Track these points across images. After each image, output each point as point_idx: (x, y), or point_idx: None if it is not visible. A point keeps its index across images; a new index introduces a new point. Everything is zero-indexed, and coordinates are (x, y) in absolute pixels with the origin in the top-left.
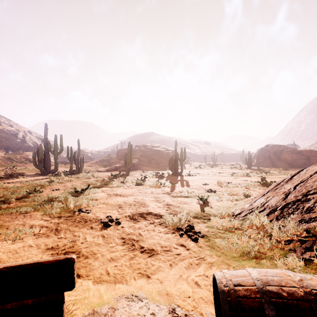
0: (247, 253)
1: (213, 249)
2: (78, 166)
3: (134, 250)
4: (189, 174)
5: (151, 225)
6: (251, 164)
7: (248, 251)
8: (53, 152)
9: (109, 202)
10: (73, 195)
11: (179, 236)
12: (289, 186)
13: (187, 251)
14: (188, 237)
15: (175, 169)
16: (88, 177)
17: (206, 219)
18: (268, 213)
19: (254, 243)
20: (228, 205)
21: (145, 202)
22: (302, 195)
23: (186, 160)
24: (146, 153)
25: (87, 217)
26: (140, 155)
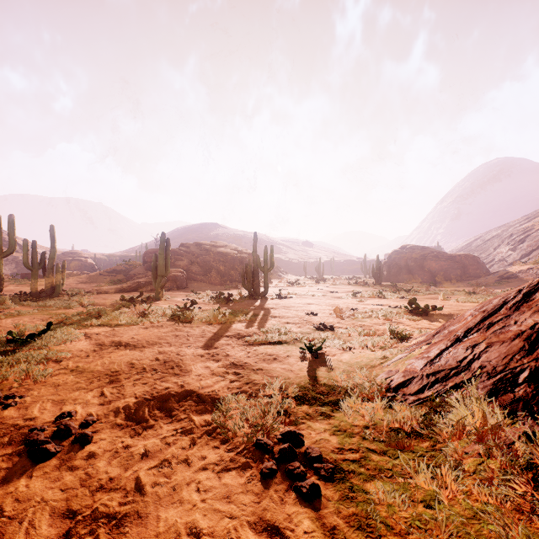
0: None
1: None
2: (50, 282)
3: None
4: (280, 294)
5: (183, 438)
6: (381, 277)
7: None
8: None
9: (88, 367)
10: (2, 350)
11: (260, 481)
12: (530, 318)
13: None
14: (290, 481)
15: (253, 287)
16: (67, 304)
17: (327, 403)
18: (492, 390)
19: (488, 497)
20: (368, 360)
21: (182, 361)
22: None
23: (273, 271)
24: (201, 258)
25: None
26: (190, 261)
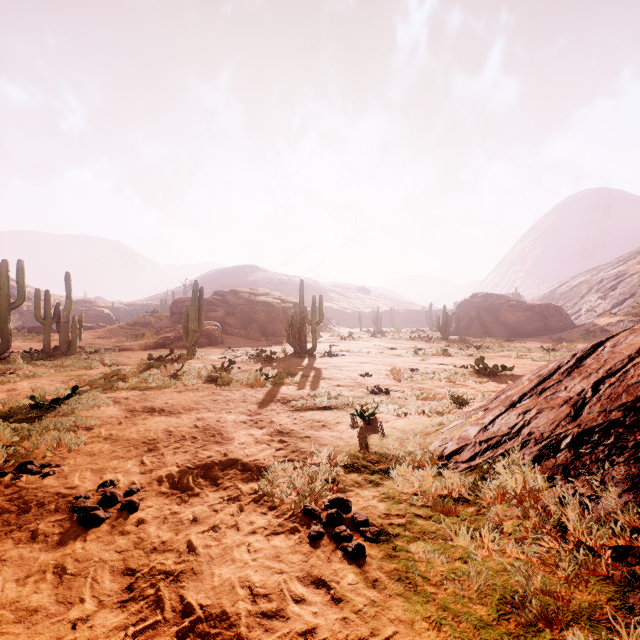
0: (517, 603)
1: (413, 593)
2: (65, 338)
3: (158, 629)
4: (330, 352)
5: (231, 505)
6: (448, 331)
7: (514, 589)
8: None
9: (123, 435)
10: (25, 417)
11: (308, 543)
12: (578, 384)
13: (337, 609)
14: (337, 543)
15: (299, 343)
16: (88, 364)
17: (377, 471)
18: (537, 456)
19: (520, 554)
20: (424, 427)
21: (223, 428)
22: (624, 410)
23: (323, 323)
24: (239, 309)
25: (39, 490)
26: (226, 312)
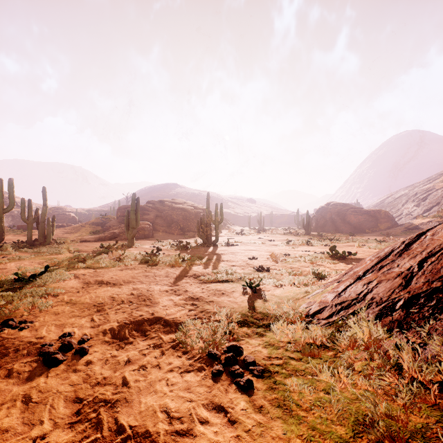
0: (368, 424)
1: (289, 417)
2: (42, 233)
3: None
4: (228, 243)
5: (155, 350)
6: (310, 228)
7: (364, 414)
8: None
9: (79, 300)
10: (11, 287)
11: (211, 378)
12: (407, 262)
13: (232, 428)
14: (232, 378)
15: (206, 236)
16: (58, 250)
17: (262, 326)
18: (378, 314)
19: (368, 387)
20: (294, 294)
21: (151, 295)
22: None
23: (223, 223)
24: (164, 213)
25: (16, 340)
26: (155, 215)
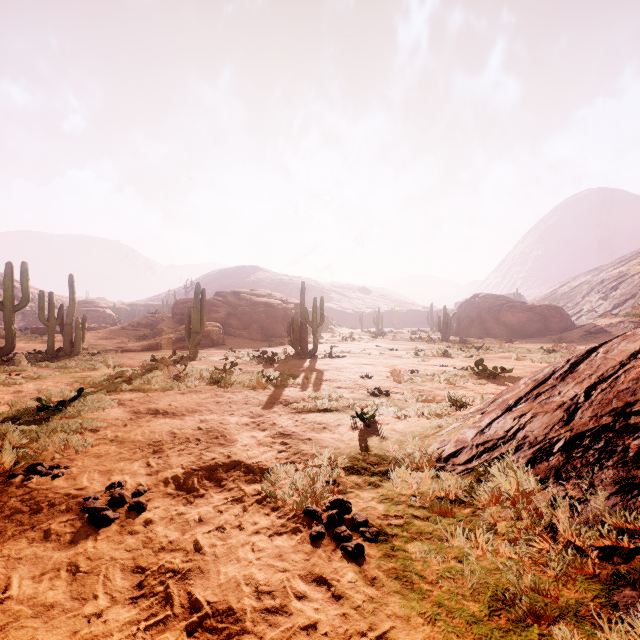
0: (508, 600)
1: (409, 591)
2: (69, 340)
3: (168, 623)
4: (331, 353)
5: (235, 506)
6: (449, 332)
7: (505, 587)
8: (1, 306)
9: (128, 437)
10: (32, 418)
11: (310, 543)
12: (572, 389)
13: (337, 605)
14: (337, 543)
15: (301, 344)
16: (92, 365)
17: (377, 473)
18: (531, 459)
19: (512, 553)
20: (423, 429)
21: (226, 430)
22: (615, 416)
23: (324, 323)
24: (240, 310)
25: (49, 491)
26: (227, 313)
